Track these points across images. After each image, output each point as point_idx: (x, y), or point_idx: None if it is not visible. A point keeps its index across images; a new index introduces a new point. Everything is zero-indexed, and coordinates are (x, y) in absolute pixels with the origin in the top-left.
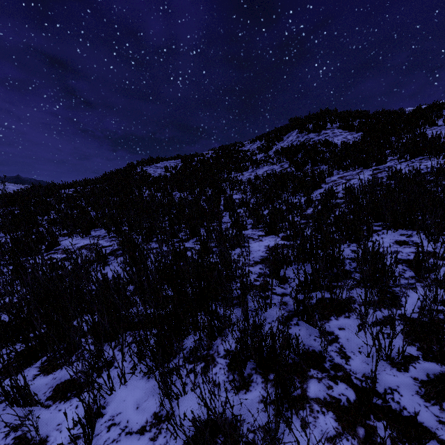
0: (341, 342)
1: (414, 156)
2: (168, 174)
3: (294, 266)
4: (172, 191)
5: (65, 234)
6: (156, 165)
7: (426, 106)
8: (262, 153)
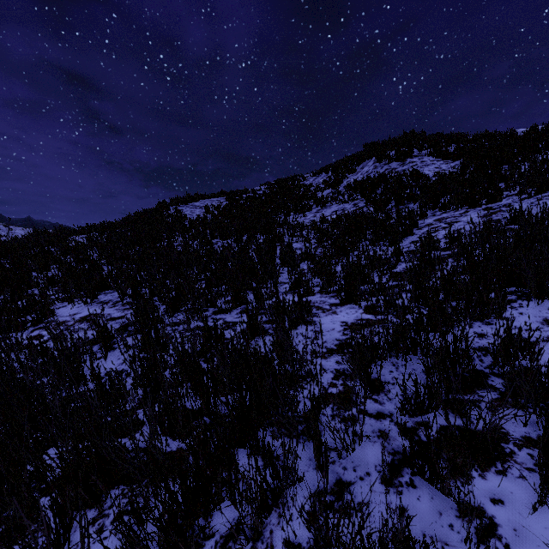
0: (504, 537)
1: (541, 190)
2: (209, 215)
3: (390, 360)
4: (212, 238)
5: (64, 298)
6: (194, 204)
7: (543, 126)
8: (329, 188)
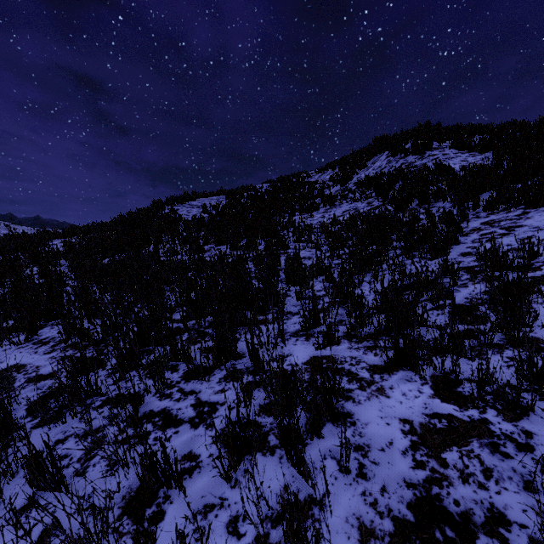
0: None
1: None
2: (207, 215)
3: None
4: (205, 243)
5: None
6: (192, 204)
7: None
8: (337, 185)
